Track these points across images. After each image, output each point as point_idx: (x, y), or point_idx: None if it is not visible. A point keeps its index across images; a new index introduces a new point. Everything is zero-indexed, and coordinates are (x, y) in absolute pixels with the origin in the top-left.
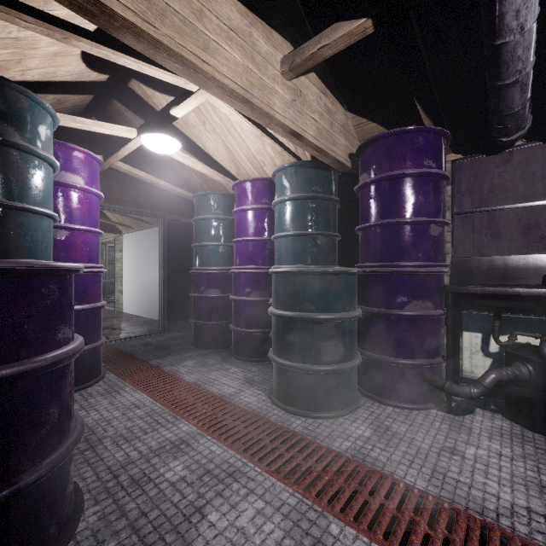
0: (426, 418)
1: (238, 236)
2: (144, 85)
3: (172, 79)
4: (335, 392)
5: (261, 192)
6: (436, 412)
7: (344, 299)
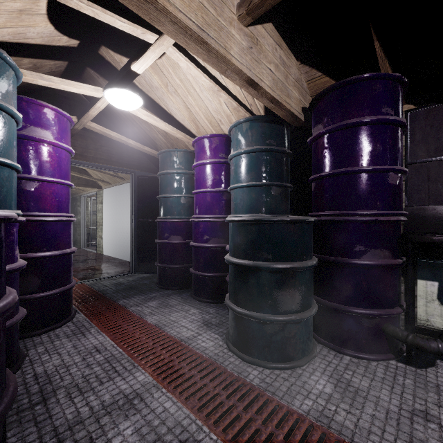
0: (386, 371)
1: (197, 188)
2: (112, 51)
3: (129, 28)
4: (292, 341)
5: (218, 147)
6: (395, 363)
7: (301, 247)
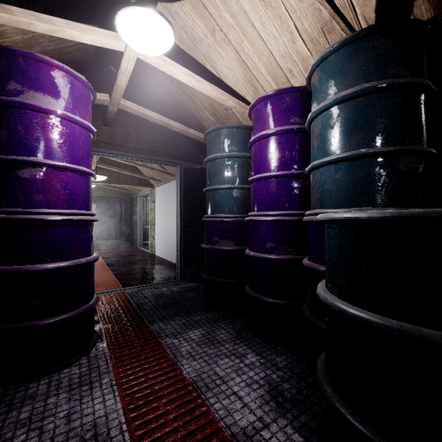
0: None
1: (256, 173)
2: None
3: None
4: None
5: (289, 108)
6: None
7: None
